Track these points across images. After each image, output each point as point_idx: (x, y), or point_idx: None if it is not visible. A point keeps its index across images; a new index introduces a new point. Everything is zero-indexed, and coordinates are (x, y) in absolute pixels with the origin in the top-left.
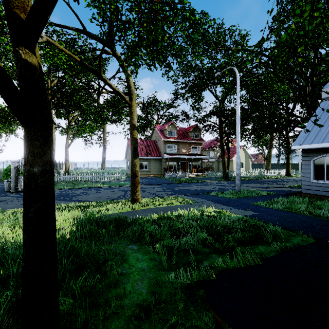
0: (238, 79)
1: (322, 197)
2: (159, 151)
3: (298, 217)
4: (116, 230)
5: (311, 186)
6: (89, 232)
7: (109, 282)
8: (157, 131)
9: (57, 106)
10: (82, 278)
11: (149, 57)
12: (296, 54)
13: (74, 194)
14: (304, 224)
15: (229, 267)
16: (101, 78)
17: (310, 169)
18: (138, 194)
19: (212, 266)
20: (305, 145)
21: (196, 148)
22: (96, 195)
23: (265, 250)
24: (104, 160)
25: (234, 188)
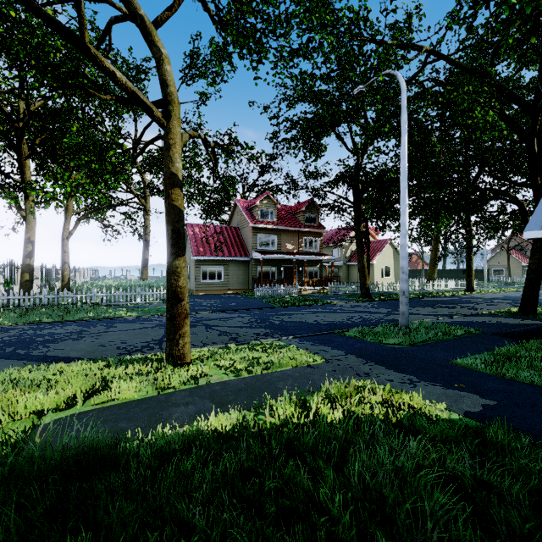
0: (405, 95)
1: None
2: (244, 246)
3: None
4: None
5: None
6: None
7: None
8: (240, 210)
9: (44, 157)
10: None
11: None
12: None
13: (49, 338)
14: None
15: None
16: (86, 53)
17: None
18: (182, 344)
19: None
20: None
21: (311, 242)
22: (99, 339)
23: None
24: (145, 264)
25: (390, 318)
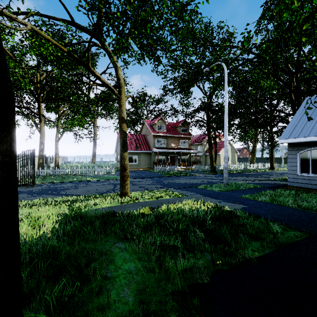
0: (226, 75)
1: (307, 189)
2: (148, 145)
3: (287, 210)
4: (103, 227)
5: (297, 179)
6: (73, 230)
7: (91, 289)
8: (146, 125)
9: (47, 100)
10: (59, 287)
11: (137, 41)
12: (301, 32)
13: (63, 188)
14: (294, 218)
15: (223, 267)
16: (89, 70)
17: (296, 162)
18: (127, 188)
19: (205, 265)
20: (291, 139)
21: (184, 143)
22: (85, 188)
23: (259, 247)
24: (94, 154)
25: (222, 181)
